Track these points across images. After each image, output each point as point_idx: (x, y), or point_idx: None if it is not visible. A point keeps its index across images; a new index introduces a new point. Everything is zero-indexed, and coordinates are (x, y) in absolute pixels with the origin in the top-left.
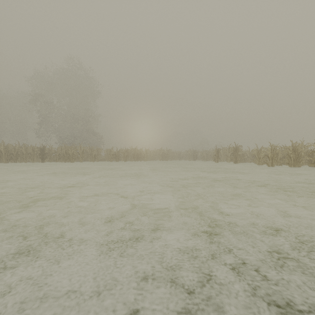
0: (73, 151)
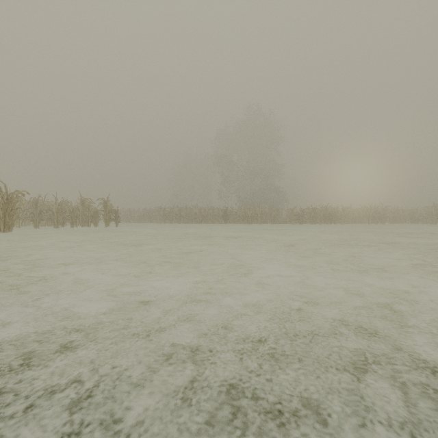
0: (252, 212)
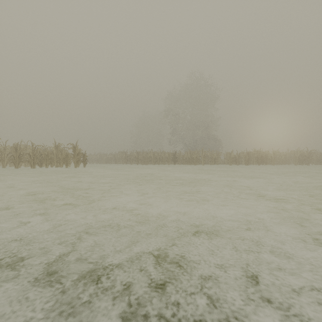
0: (196, 155)
